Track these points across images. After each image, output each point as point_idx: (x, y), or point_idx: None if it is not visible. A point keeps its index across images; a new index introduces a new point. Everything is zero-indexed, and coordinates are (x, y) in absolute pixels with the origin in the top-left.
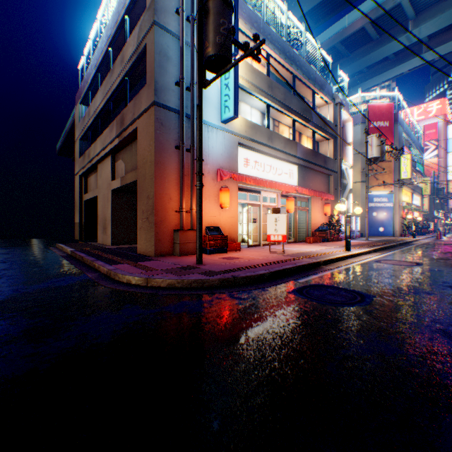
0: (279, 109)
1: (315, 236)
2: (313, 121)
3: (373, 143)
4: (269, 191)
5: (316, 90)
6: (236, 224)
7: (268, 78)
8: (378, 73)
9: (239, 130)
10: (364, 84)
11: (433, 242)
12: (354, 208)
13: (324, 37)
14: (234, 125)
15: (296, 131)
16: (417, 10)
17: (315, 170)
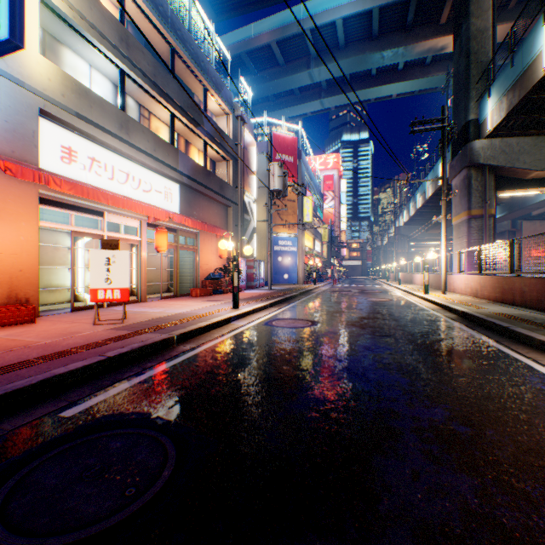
0: (145, 86)
1: (206, 286)
2: (205, 127)
3: (276, 173)
4: (124, 214)
5: (209, 86)
6: (37, 268)
7: (122, 25)
8: (285, 106)
9: (46, 86)
10: (273, 114)
11: (331, 289)
12: (260, 252)
13: (230, 40)
14: (31, 71)
15: (182, 135)
16: (318, 49)
17: (208, 196)
